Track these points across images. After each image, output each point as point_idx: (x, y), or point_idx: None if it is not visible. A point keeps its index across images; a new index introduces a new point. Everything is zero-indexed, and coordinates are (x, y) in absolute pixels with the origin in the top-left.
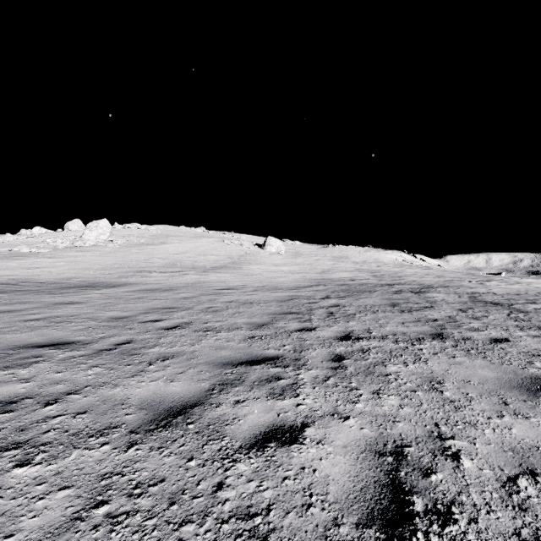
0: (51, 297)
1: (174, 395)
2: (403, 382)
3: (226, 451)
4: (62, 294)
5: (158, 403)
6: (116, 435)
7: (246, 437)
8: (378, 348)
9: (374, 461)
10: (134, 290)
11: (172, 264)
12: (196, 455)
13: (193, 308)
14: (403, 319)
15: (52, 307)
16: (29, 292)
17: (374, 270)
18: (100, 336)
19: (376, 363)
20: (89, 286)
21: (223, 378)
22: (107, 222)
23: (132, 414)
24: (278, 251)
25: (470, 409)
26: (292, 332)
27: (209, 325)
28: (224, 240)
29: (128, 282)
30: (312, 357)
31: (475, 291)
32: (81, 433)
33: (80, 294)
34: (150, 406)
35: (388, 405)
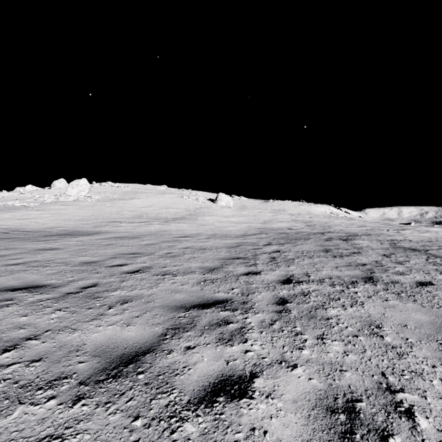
0: (34, 244)
1: (128, 340)
2: (344, 326)
3: (173, 408)
4: (44, 241)
5: (112, 350)
6: (64, 387)
7: (195, 389)
8: (317, 291)
9: (326, 420)
10: (106, 237)
11: (139, 215)
12: (143, 412)
13: (154, 253)
14: (336, 264)
15: (33, 252)
16: (16, 240)
17: (307, 221)
18: (69, 279)
19: (317, 307)
20: (68, 235)
21: (176, 322)
22: (86, 181)
23: (84, 362)
24: (227, 205)
25: (413, 356)
26: (240, 276)
27: (167, 269)
28: (183, 196)
29: (101, 231)
30: (258, 300)
31: (393, 238)
32: (30, 384)
33: (60, 241)
34: (103, 352)
35: (333, 351)
